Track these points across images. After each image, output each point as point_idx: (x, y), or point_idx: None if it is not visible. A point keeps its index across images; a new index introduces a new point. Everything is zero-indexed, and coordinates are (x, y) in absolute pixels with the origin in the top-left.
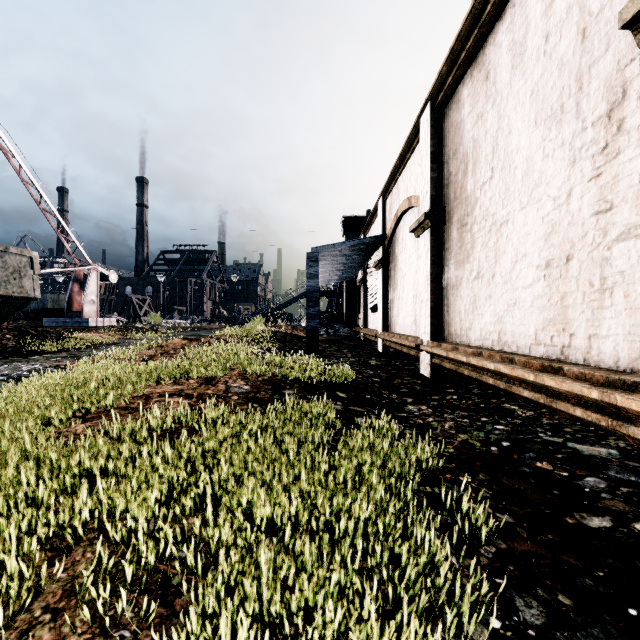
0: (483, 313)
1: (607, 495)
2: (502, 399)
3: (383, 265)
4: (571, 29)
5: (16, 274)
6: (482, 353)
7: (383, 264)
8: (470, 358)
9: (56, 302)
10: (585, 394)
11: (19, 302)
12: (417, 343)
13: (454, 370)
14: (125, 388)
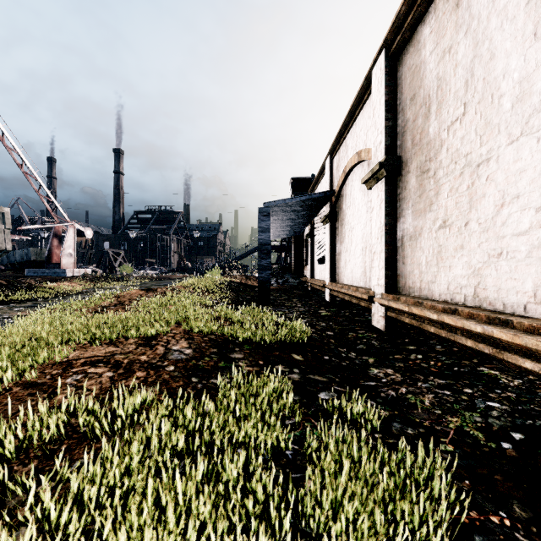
0: (452, 265)
1: None
2: (474, 360)
3: (330, 220)
4: None
5: None
6: (458, 311)
7: (330, 219)
8: (443, 316)
9: (39, 255)
10: None
11: None
12: (370, 295)
13: (414, 325)
14: (42, 354)
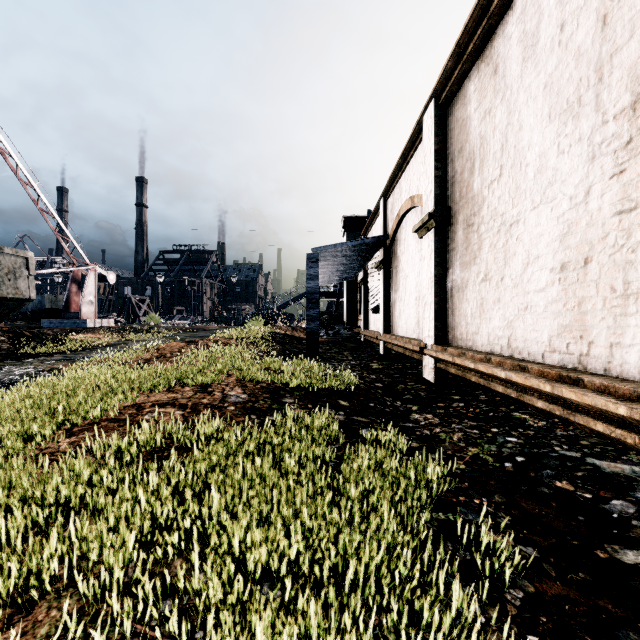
0: (491, 317)
1: (638, 522)
2: (511, 407)
3: (384, 266)
4: (590, 16)
5: (11, 275)
6: (491, 360)
7: (384, 265)
8: (478, 365)
9: (54, 303)
10: (611, 409)
11: (14, 303)
12: (421, 347)
13: (460, 376)
14: (116, 397)
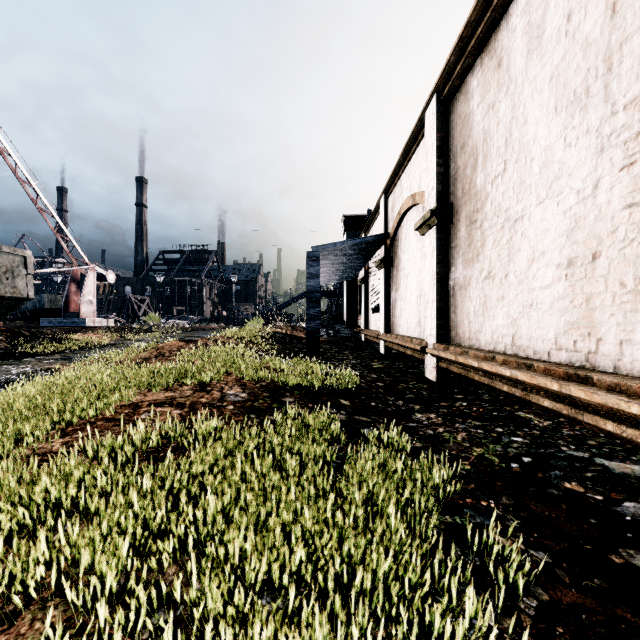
0: (495, 315)
1: None
2: (515, 406)
3: (385, 265)
4: (598, 5)
5: (9, 274)
6: (495, 358)
7: (385, 264)
8: (482, 363)
9: (53, 302)
10: (622, 408)
11: (12, 302)
12: (422, 346)
13: (463, 375)
14: (112, 396)
